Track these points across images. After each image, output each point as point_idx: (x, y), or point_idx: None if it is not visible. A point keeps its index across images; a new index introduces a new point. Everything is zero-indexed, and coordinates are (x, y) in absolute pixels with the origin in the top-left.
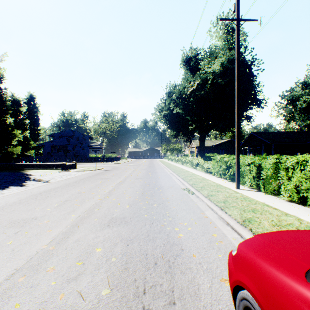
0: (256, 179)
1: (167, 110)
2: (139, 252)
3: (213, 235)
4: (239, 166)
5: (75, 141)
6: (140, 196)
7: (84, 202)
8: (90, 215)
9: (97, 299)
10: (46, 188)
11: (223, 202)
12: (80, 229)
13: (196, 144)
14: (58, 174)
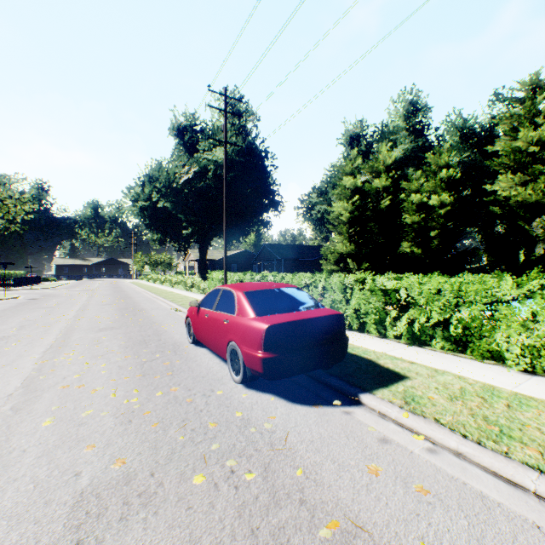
0: None
1: (147, 199)
2: (137, 335)
3: None
4: (227, 283)
5: None
6: (121, 317)
7: (52, 325)
8: (74, 329)
9: (120, 344)
10: None
11: None
12: (75, 335)
13: (197, 255)
14: None
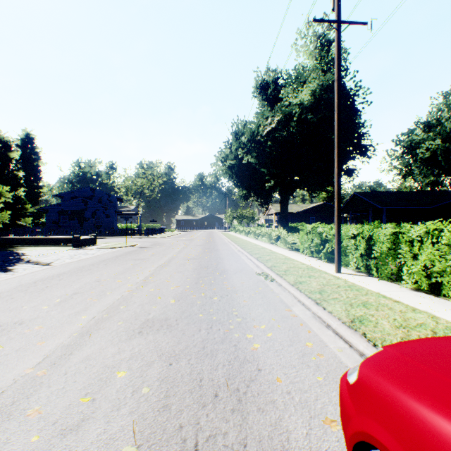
0: (366, 259)
1: (233, 159)
2: (189, 376)
3: (307, 344)
4: (340, 239)
5: (96, 204)
6: (192, 286)
7: (103, 296)
8: (111, 316)
9: None
10: (45, 275)
11: (318, 292)
12: (93, 339)
13: (276, 209)
14: (67, 253)
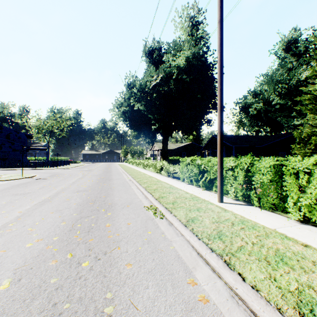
0: (246, 189)
1: (127, 106)
2: None
3: None
4: (222, 170)
5: (2, 139)
6: (62, 236)
7: None
8: None
9: None
10: None
11: (217, 237)
12: None
13: (159, 146)
14: None
